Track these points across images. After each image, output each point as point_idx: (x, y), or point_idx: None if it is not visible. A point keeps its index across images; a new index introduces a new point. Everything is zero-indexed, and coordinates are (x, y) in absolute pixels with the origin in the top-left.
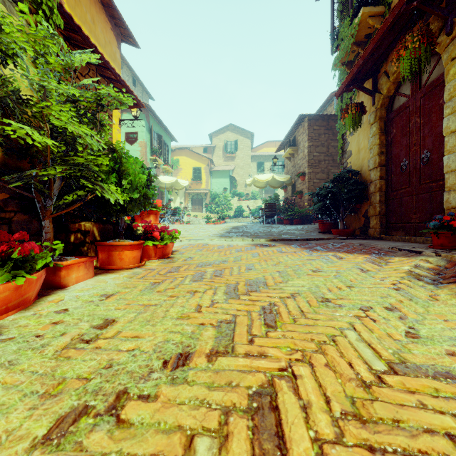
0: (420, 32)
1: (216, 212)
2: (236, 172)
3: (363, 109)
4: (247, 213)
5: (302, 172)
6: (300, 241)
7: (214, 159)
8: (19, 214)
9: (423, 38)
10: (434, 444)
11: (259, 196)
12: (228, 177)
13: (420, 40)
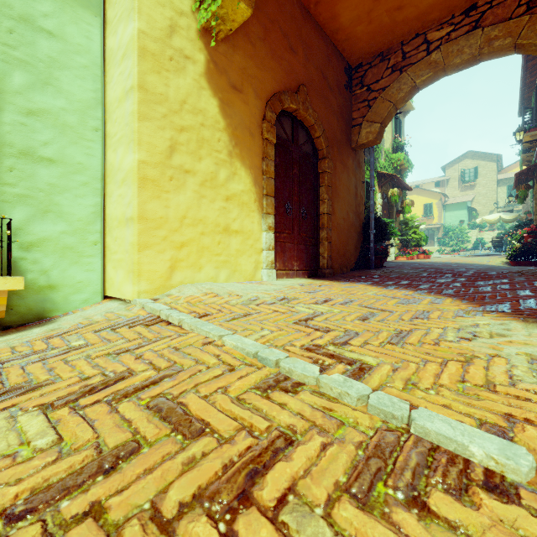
0: (521, 187)
1: (449, 246)
2: (477, 201)
3: (524, 196)
4: (490, 245)
5: (528, 211)
6: (489, 255)
7: (447, 191)
8: (402, 247)
9: (522, 188)
10: (464, 261)
11: (510, 224)
12: (465, 209)
13: (521, 189)
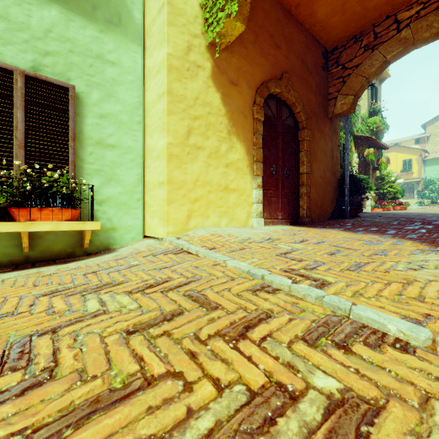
0: None
1: (430, 198)
2: None
3: None
4: None
5: None
6: None
7: (427, 147)
8: (378, 200)
9: None
10: None
11: None
12: None
13: None
